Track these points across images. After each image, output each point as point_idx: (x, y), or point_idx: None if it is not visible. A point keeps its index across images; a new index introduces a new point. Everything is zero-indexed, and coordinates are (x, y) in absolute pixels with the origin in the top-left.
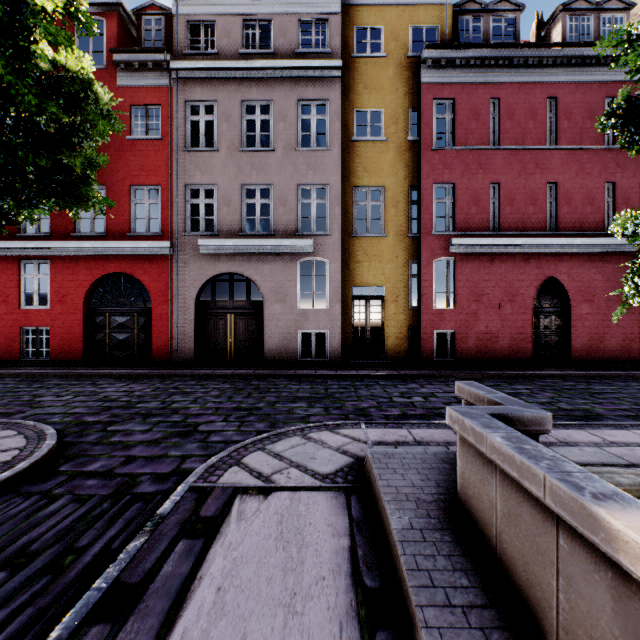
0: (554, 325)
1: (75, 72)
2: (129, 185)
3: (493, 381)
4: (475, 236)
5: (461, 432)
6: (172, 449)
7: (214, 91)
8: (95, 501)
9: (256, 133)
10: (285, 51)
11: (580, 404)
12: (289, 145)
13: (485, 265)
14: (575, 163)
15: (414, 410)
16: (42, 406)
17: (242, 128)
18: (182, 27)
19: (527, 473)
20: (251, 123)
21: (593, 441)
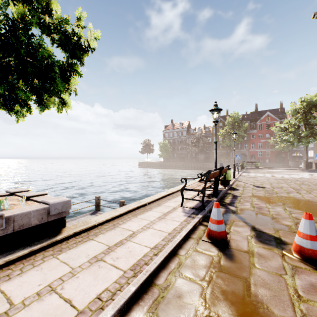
0: None
1: None
2: None
3: None
4: None
5: None
6: None
7: None
8: None
9: None
10: None
11: None
12: None
13: None
14: None
15: None
16: None
17: None
18: None
19: None
20: None
21: None
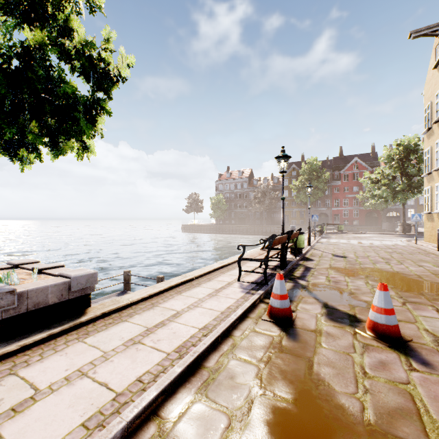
0: None
1: None
2: None
3: None
4: None
5: None
6: None
7: None
8: None
9: None
10: None
11: None
12: None
13: None
14: None
15: None
16: None
17: None
18: None
19: None
20: None
21: None
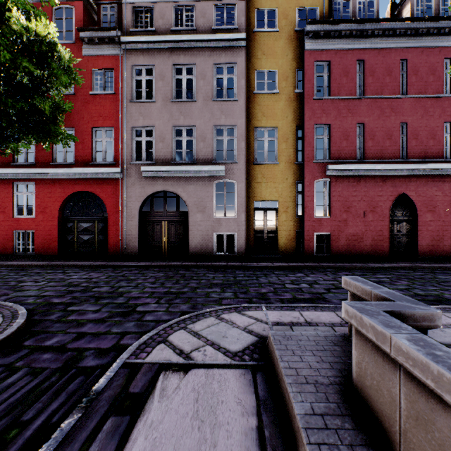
0: (405, 229)
1: (43, 36)
2: (91, 127)
3: (360, 271)
4: (345, 163)
5: (359, 327)
6: (114, 327)
7: (152, 58)
8: (46, 374)
9: (183, 88)
10: (204, 28)
11: (431, 290)
12: (207, 97)
13: (353, 184)
14: (421, 108)
15: (302, 295)
16: (22, 290)
17: (173, 85)
18: (129, 12)
19: (449, 386)
20: (180, 83)
21: (450, 323)
